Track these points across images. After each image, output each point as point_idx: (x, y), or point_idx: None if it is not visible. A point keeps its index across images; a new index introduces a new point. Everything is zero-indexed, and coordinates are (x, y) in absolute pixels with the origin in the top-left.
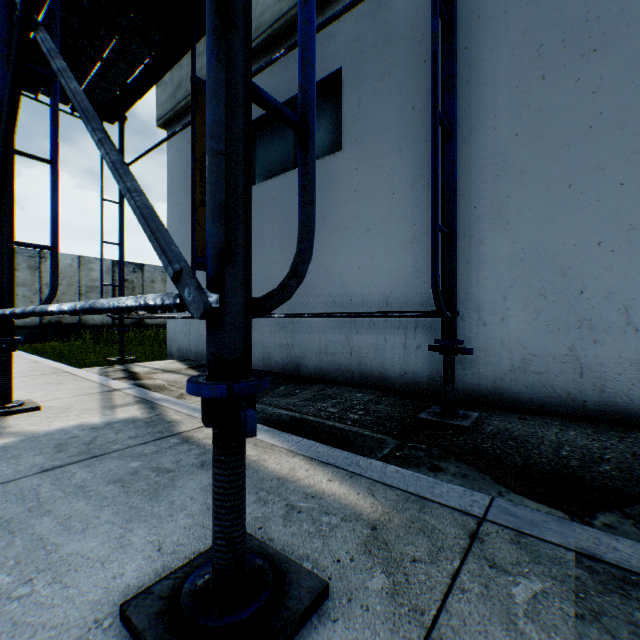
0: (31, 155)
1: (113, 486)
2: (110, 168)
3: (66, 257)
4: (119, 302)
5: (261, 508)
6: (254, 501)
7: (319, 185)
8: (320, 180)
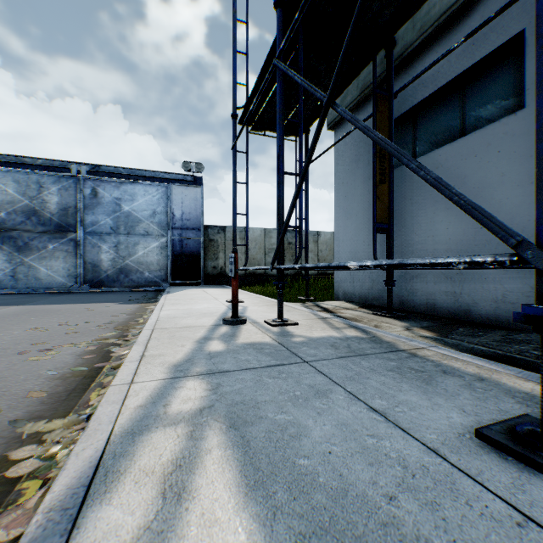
0: (290, 173)
1: (392, 373)
2: (431, 182)
3: (257, 230)
4: (436, 260)
5: (526, 408)
6: (514, 402)
7: (493, 146)
8: (495, 141)
